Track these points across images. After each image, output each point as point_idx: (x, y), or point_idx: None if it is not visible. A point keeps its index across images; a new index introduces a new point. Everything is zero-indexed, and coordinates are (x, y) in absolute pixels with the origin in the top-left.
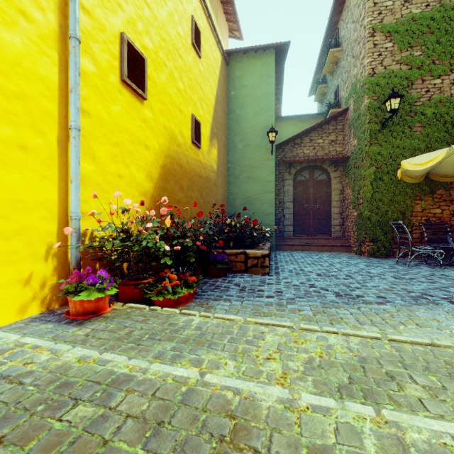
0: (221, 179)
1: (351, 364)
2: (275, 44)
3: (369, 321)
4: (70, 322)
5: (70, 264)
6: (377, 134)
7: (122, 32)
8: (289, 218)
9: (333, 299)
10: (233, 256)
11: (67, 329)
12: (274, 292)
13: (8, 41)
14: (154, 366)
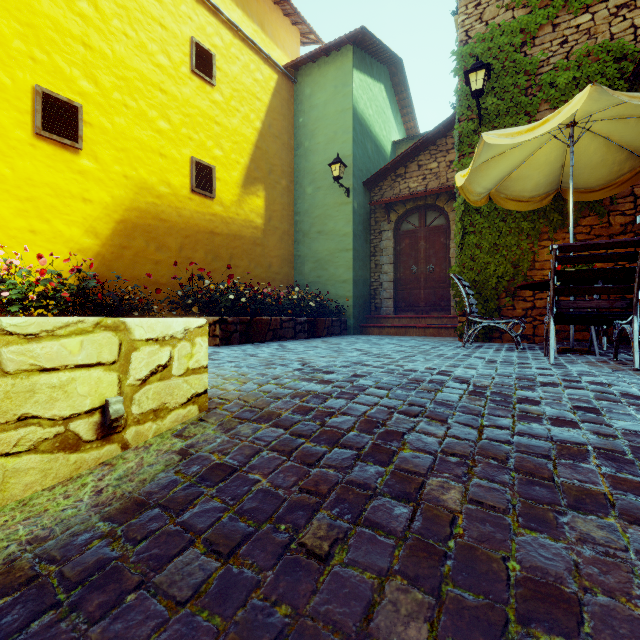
0: (278, 237)
1: None
2: (344, 37)
3: None
4: None
5: None
6: (472, 137)
7: (35, 85)
8: (388, 288)
9: None
10: None
11: None
12: None
13: None
14: None
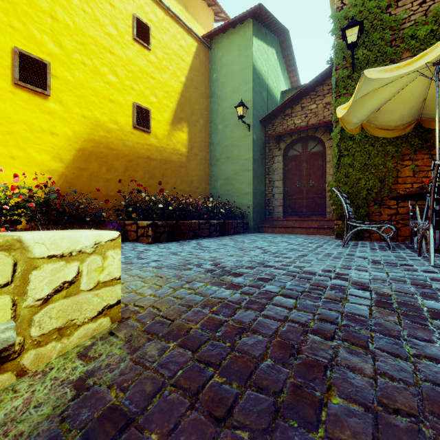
0: (197, 161)
1: None
2: (246, 12)
3: None
4: None
5: None
6: (346, 81)
7: (14, 47)
8: (279, 198)
9: None
10: (129, 226)
11: None
12: None
13: None
14: None
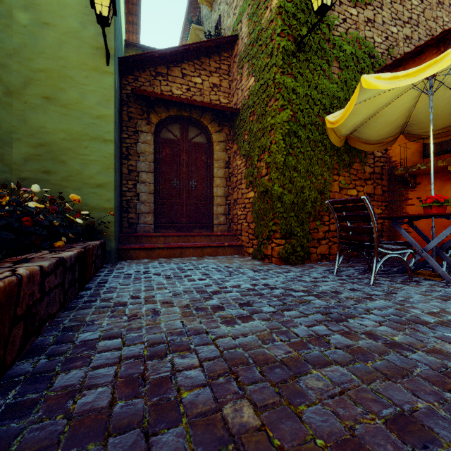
0: None
1: None
2: None
3: None
4: None
5: None
6: (291, 58)
7: None
8: (148, 201)
9: None
10: None
11: None
12: None
13: None
14: None
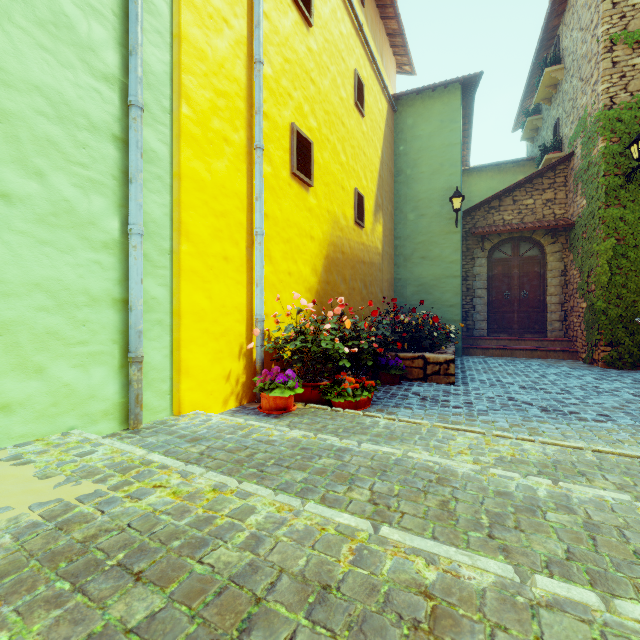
0: (387, 261)
1: (543, 463)
2: (461, 78)
3: (578, 436)
4: (267, 415)
5: (256, 363)
6: (618, 191)
7: (292, 122)
8: (482, 311)
9: (537, 414)
10: (408, 361)
11: (268, 420)
12: (463, 403)
13: (217, 168)
14: (364, 444)
